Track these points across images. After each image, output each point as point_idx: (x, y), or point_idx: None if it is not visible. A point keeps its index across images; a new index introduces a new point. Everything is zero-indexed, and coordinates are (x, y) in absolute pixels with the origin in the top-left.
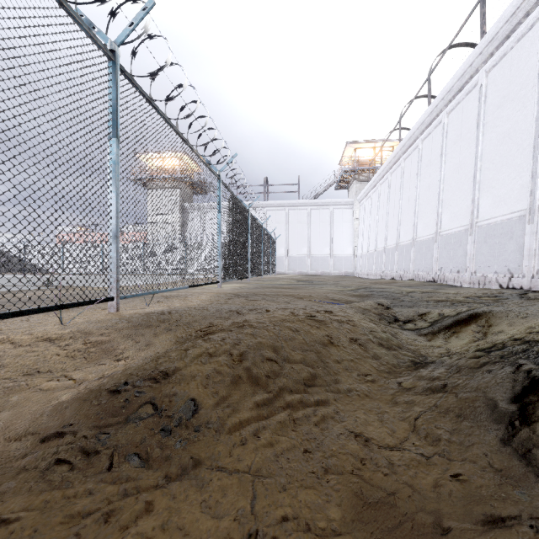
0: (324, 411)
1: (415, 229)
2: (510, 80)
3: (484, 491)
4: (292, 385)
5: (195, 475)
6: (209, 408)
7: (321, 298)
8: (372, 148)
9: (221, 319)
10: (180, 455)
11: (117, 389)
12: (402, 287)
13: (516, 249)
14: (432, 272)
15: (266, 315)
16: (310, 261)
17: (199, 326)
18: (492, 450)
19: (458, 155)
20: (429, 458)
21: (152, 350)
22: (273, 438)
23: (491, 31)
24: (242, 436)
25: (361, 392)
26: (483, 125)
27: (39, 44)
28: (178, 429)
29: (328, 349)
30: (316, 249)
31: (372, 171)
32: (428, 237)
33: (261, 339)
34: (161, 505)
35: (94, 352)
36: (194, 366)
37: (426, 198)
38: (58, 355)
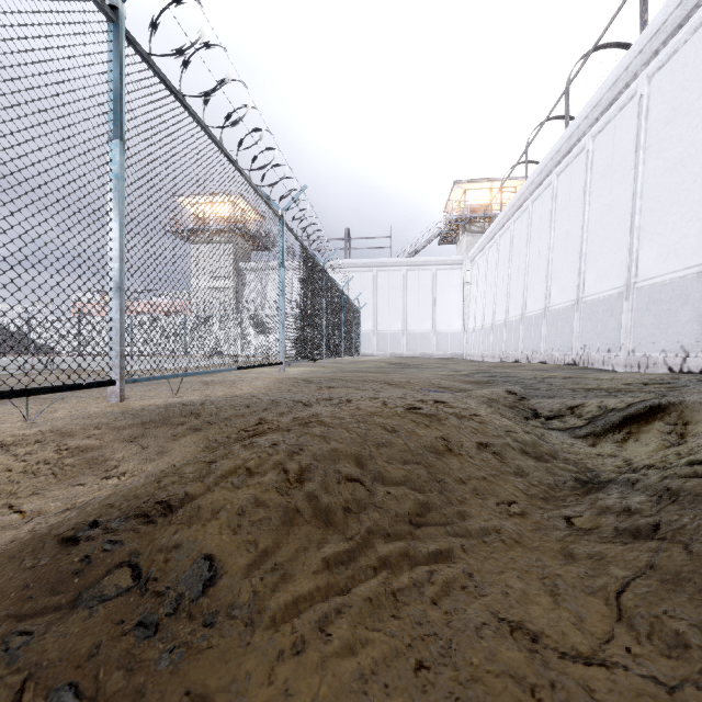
0: (448, 574)
1: (548, 294)
2: (684, 86)
3: None
4: (389, 524)
5: None
6: (237, 574)
7: (424, 385)
8: (488, 189)
9: (279, 413)
10: (164, 688)
11: (75, 536)
12: (533, 371)
13: (693, 318)
14: (572, 352)
15: (346, 407)
16: (406, 339)
17: (243, 423)
18: None
19: (608, 192)
20: (672, 690)
21: (166, 462)
22: (356, 637)
23: (656, 20)
24: (296, 635)
25: (507, 535)
26: (644, 149)
27: None
28: (171, 622)
29: (445, 461)
30: (413, 323)
31: (488, 219)
32: (566, 305)
33: (337, 445)
34: None
35: (72, 465)
36: (218, 493)
37: (563, 252)
38: (9, 471)
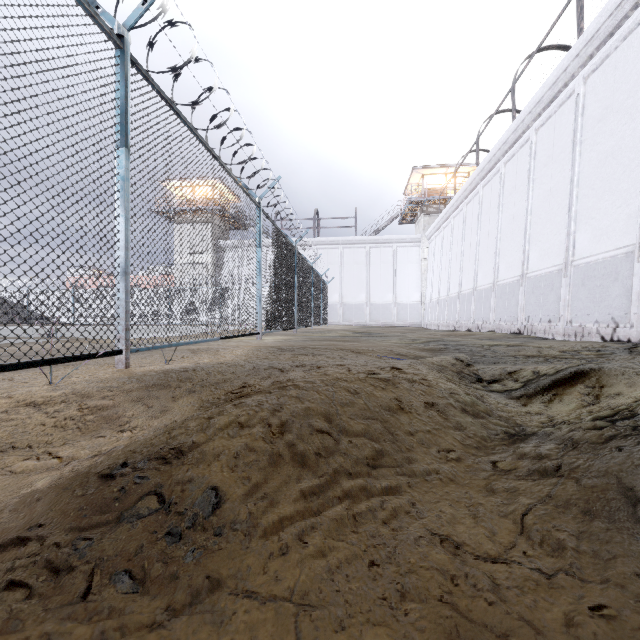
0: (396, 503)
1: (496, 270)
2: (614, 87)
3: None
4: (351, 466)
5: (212, 604)
6: (236, 500)
7: (384, 353)
8: (443, 174)
9: (259, 378)
10: (191, 573)
11: (111, 473)
12: (481, 340)
13: (622, 293)
14: (517, 322)
15: (316, 373)
16: (369, 309)
17: (230, 387)
18: None
19: (549, 180)
20: (550, 577)
21: (169, 418)
22: (325, 544)
23: (590, 28)
24: (281, 542)
25: (444, 475)
26: (581, 142)
27: (18, 17)
28: (191, 533)
29: (397, 417)
30: (376, 295)
31: (444, 202)
32: (512, 280)
33: (309, 404)
34: None
35: (92, 420)
36: (218, 441)
37: (510, 232)
38: (43, 425)
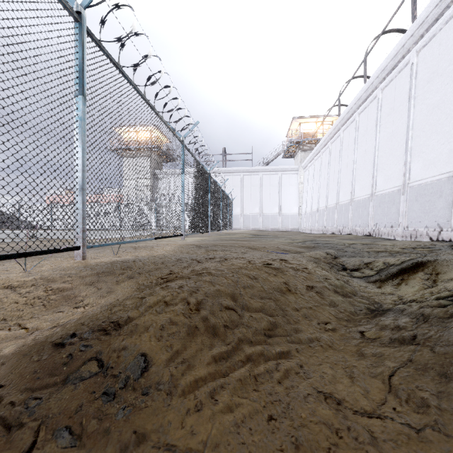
0: (287, 365)
1: (353, 190)
2: (439, 57)
3: None
4: (252, 336)
5: None
6: (161, 364)
7: (273, 249)
8: (315, 123)
9: (182, 267)
10: (121, 429)
11: (62, 342)
12: (343, 240)
13: (445, 206)
14: (368, 227)
15: (224, 263)
16: (261, 219)
17: (160, 274)
18: None
19: (391, 125)
20: (418, 431)
21: (113, 297)
22: (232, 401)
23: (422, 15)
24: (197, 400)
25: (324, 342)
26: (414, 98)
27: None
28: (123, 392)
29: (286, 297)
30: (266, 209)
31: (315, 142)
32: (364, 197)
33: (219, 287)
34: None
35: (54, 299)
36: (148, 316)
37: (363, 163)
38: (16, 303)
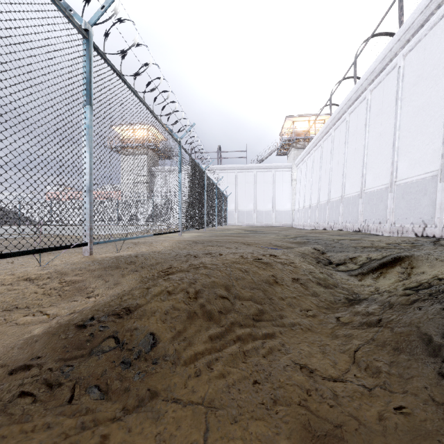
0: (271, 344)
1: (343, 188)
2: (424, 62)
3: (429, 425)
4: (242, 320)
5: (152, 407)
6: (166, 341)
7: (265, 245)
8: (307, 121)
9: (180, 262)
10: (138, 387)
11: (83, 324)
12: (333, 236)
13: (429, 204)
14: (358, 223)
15: (219, 258)
16: (256, 215)
17: (161, 267)
18: (431, 383)
19: (380, 125)
20: (370, 390)
21: (120, 289)
22: (225, 370)
23: (408, 21)
24: (196, 368)
25: (304, 326)
26: (401, 100)
27: (19, 19)
28: (137, 362)
29: (273, 288)
30: (260, 205)
31: (307, 140)
32: (354, 194)
33: (214, 279)
34: (116, 439)
35: (68, 290)
36: (154, 303)
37: (353, 162)
38: (36, 293)
